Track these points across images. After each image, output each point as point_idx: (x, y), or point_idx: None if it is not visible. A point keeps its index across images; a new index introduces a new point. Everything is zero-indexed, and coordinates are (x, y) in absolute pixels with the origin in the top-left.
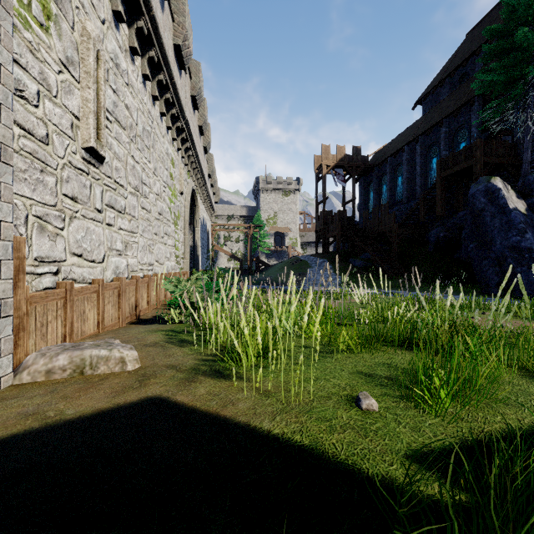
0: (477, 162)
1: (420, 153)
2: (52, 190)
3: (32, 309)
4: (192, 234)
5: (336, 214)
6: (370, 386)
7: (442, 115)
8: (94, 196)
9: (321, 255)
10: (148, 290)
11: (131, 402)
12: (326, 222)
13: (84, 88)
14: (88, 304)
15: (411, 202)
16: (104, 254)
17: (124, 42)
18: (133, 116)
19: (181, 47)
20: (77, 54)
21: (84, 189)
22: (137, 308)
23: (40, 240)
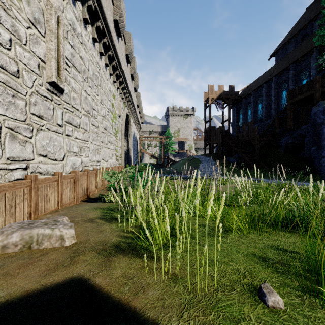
0: (317, 91)
1: (274, 88)
2: (22, 110)
3: (2, 195)
4: (127, 142)
5: (218, 129)
6: (267, 273)
7: (290, 62)
8: (56, 115)
9: (208, 155)
10: (96, 178)
11: (56, 283)
12: (211, 134)
13: (48, 41)
14: (50, 189)
15: (268, 120)
16: (64, 155)
17: (79, 15)
18: (86, 64)
19: (118, 22)
20: (42, 17)
21: (48, 111)
22: (87, 190)
23: (12, 145)
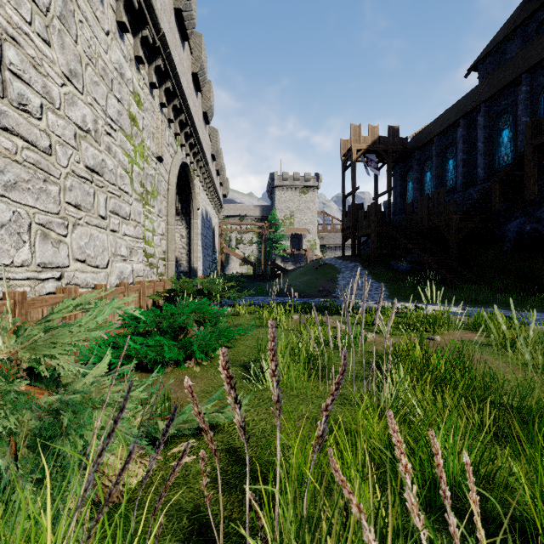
0: None
1: (483, 125)
2: None
3: None
4: (187, 229)
5: (371, 207)
6: None
7: (520, 70)
8: None
9: (351, 258)
10: None
11: None
12: (356, 218)
13: None
14: None
15: (470, 189)
16: None
17: None
18: None
19: None
20: None
21: None
22: None
23: None
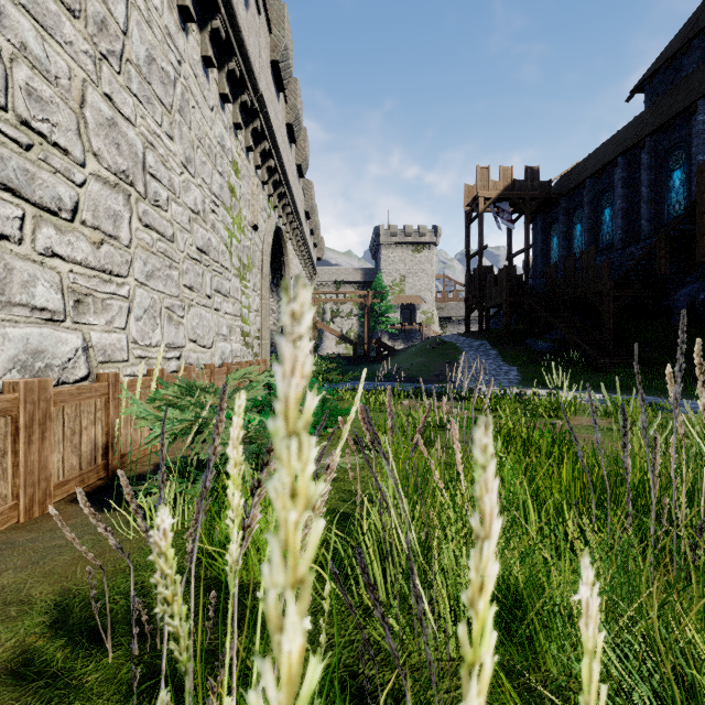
0: None
1: (648, 164)
2: None
3: None
4: (279, 302)
5: (502, 271)
6: None
7: (695, 95)
8: None
9: (477, 335)
10: None
11: None
12: (484, 284)
13: None
14: None
15: (631, 246)
16: None
17: None
18: (113, 7)
19: None
20: None
21: None
22: (109, 450)
23: None
